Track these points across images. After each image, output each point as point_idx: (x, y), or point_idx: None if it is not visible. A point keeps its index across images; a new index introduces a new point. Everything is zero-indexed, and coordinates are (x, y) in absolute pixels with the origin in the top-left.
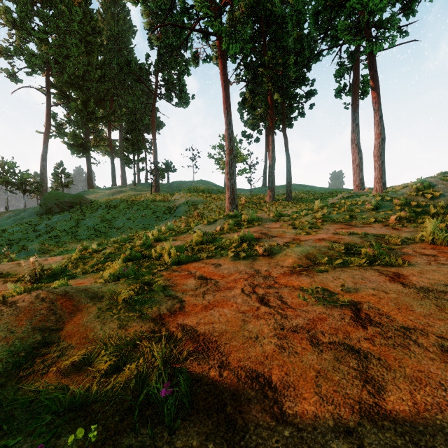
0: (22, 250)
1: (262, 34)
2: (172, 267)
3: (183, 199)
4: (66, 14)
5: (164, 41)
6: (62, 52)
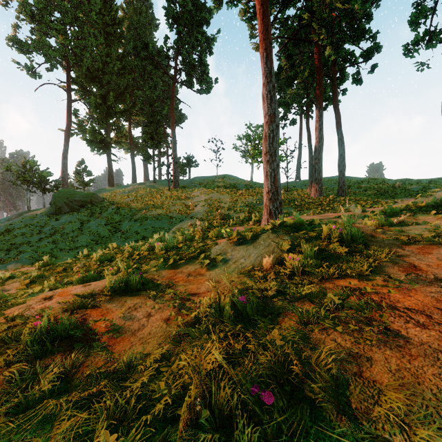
0: (12, 259)
1: None
2: None
3: (203, 195)
4: (84, 4)
5: None
6: (81, 44)
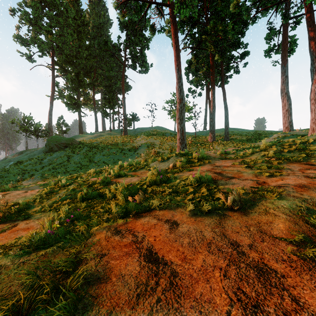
0: (30, 178)
1: (205, 9)
2: (117, 221)
3: (143, 140)
4: (64, 13)
5: (128, 17)
6: (62, 39)
